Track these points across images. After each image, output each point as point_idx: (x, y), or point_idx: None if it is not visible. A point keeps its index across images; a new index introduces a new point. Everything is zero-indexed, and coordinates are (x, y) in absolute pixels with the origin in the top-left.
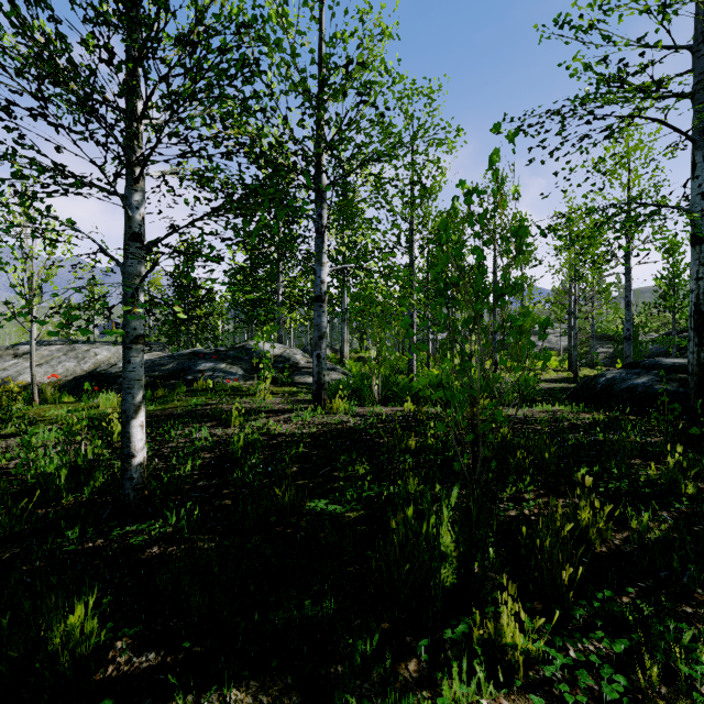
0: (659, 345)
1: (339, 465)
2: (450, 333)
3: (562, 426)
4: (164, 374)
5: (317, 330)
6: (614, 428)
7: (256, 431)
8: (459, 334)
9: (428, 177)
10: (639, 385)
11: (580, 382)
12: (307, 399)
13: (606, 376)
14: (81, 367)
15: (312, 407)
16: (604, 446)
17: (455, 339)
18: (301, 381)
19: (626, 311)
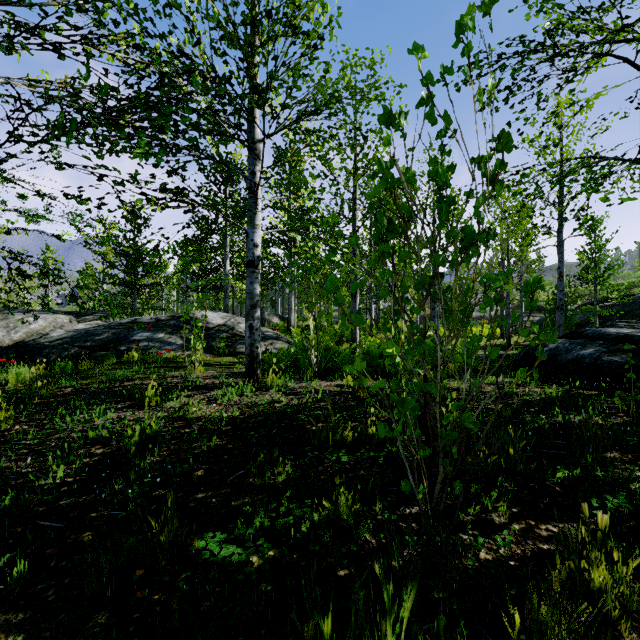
0: (580, 315)
1: (254, 470)
2: (395, 300)
3: (514, 403)
4: (97, 344)
5: (249, 298)
6: (570, 406)
7: (172, 415)
8: (408, 302)
9: (370, 147)
10: (586, 356)
11: (521, 351)
12: (243, 372)
13: (549, 346)
14: (11, 337)
15: (242, 384)
16: (567, 430)
17: (403, 308)
18: (243, 350)
19: (559, 282)
